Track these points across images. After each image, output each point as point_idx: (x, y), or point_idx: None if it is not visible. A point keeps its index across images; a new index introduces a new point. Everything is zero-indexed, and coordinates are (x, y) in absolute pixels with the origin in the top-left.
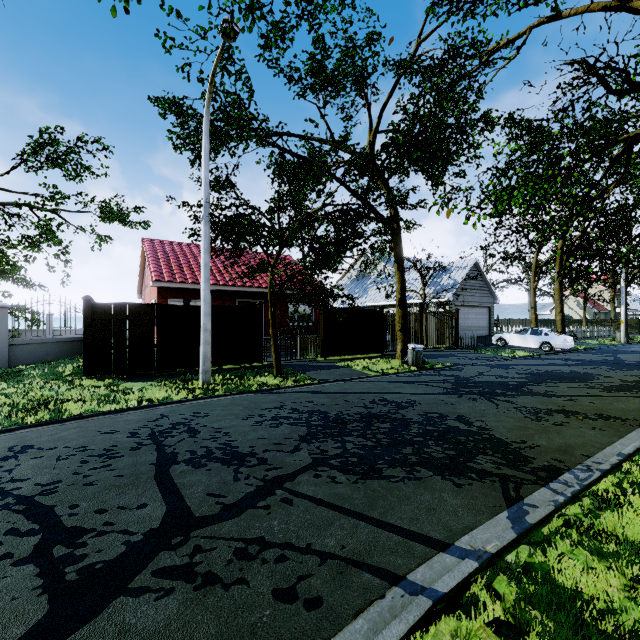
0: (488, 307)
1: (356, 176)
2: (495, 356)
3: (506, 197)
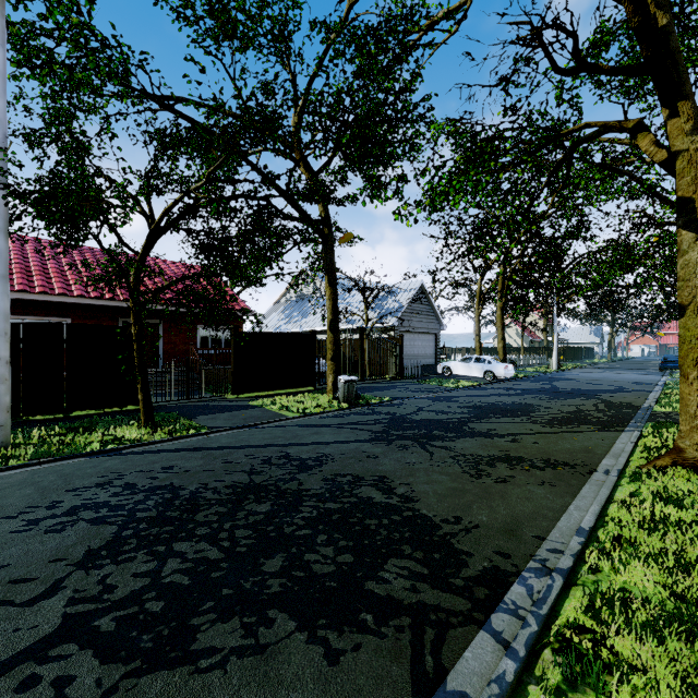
0: (434, 334)
1: (251, 140)
2: (439, 387)
3: (444, 188)
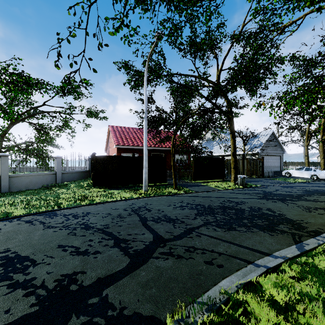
0: (280, 156)
1: (214, 95)
2: (284, 181)
3: (292, 102)
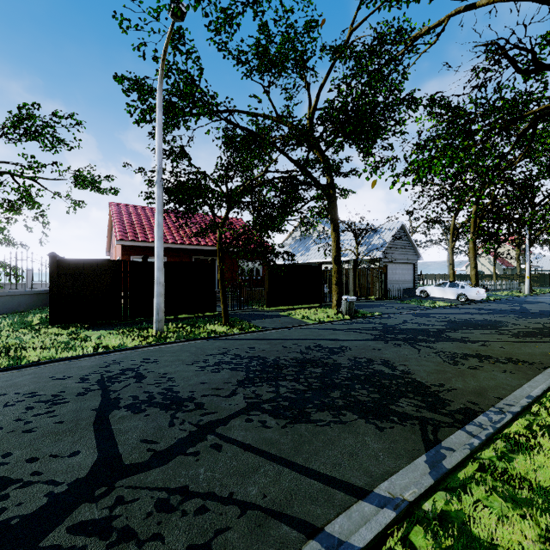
0: (413, 263)
1: (294, 145)
2: (418, 306)
3: (427, 165)
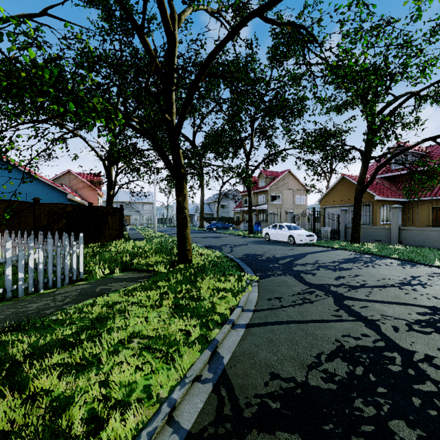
0: None
1: None
2: None
3: None
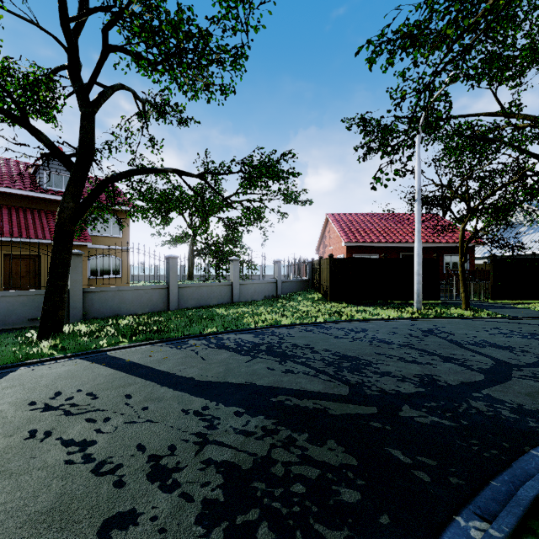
0: None
1: None
2: None
3: None
